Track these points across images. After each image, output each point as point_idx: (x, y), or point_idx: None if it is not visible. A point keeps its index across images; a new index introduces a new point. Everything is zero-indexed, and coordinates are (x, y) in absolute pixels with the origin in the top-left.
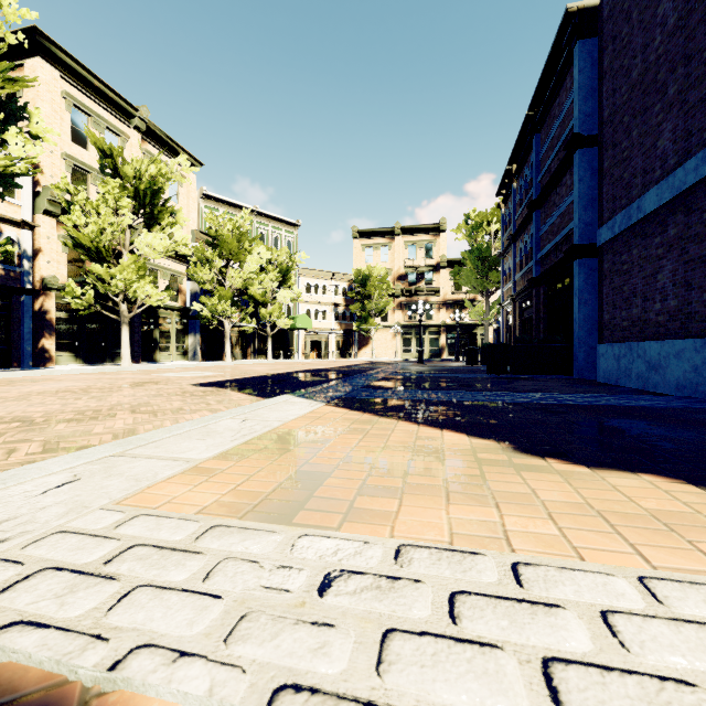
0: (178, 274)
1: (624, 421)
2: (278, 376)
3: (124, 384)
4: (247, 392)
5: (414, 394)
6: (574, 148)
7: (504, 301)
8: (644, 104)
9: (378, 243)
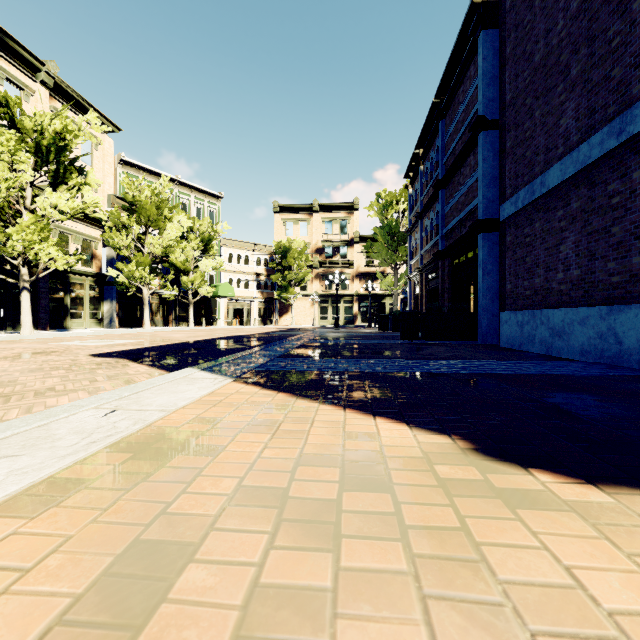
0: (92, 239)
1: (565, 395)
2: (194, 344)
3: (6, 355)
4: (151, 363)
5: (334, 364)
6: (478, 130)
7: (412, 273)
8: (547, 85)
9: (298, 218)
